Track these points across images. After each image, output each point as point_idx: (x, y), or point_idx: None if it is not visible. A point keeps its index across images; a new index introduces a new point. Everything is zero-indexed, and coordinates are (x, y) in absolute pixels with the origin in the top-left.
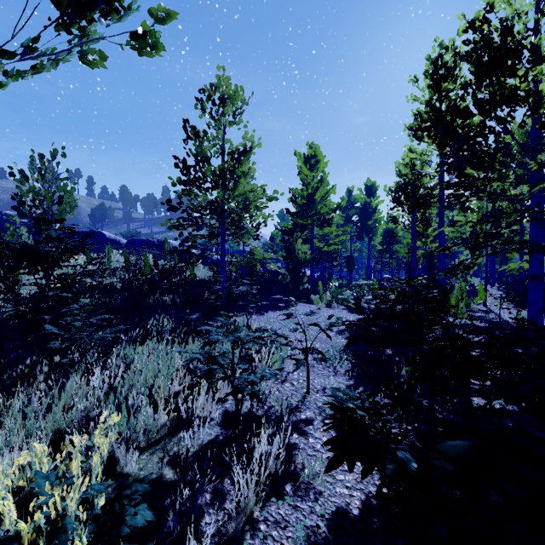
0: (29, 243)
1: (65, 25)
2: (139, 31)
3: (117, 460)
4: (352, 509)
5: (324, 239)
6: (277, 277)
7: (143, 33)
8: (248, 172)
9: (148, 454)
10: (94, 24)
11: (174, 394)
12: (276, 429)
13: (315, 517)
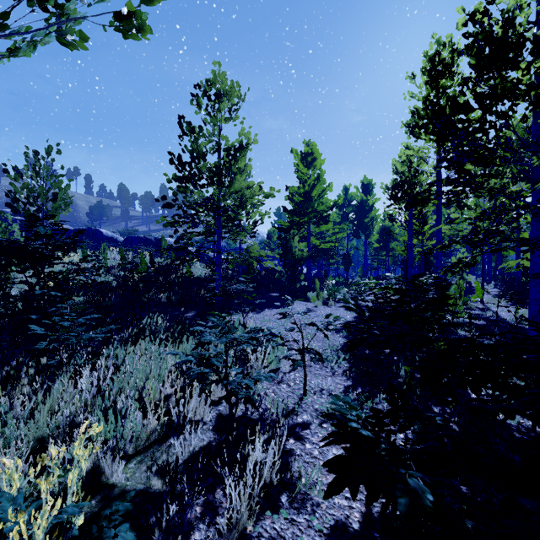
0: (21, 240)
1: (39, 0)
2: (123, 11)
3: (102, 469)
4: (351, 523)
5: (321, 237)
6: (274, 274)
7: (128, 14)
8: (244, 169)
9: (136, 462)
10: (74, 1)
11: (165, 397)
12: (271, 434)
13: (312, 532)
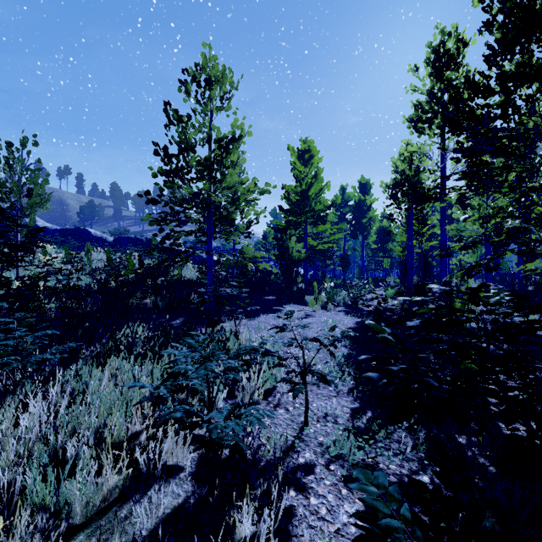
0: None
1: None
2: None
3: None
4: None
5: (318, 238)
6: (269, 276)
7: None
8: (237, 162)
9: (84, 537)
10: None
11: (134, 435)
12: (266, 483)
13: None
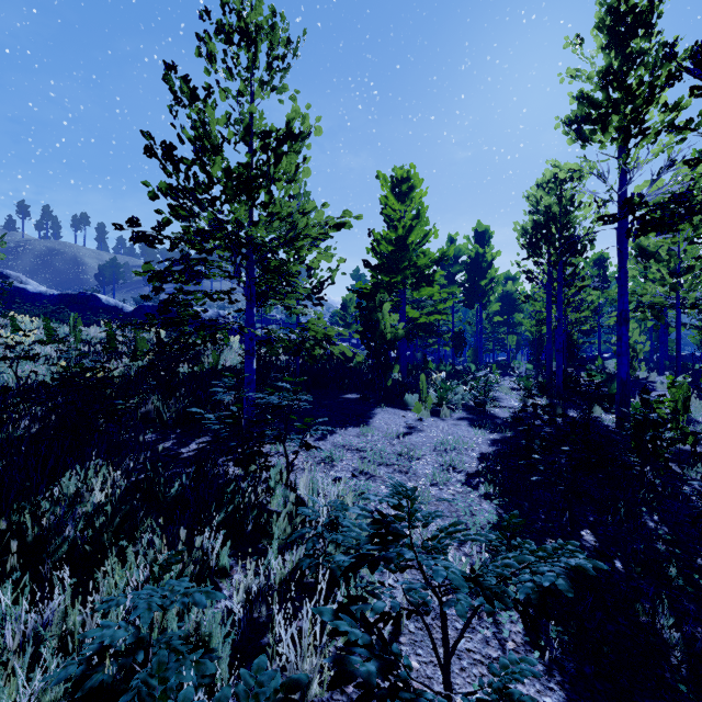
0: None
1: None
2: None
3: None
4: None
5: (418, 307)
6: (350, 360)
7: None
8: (295, 175)
9: None
10: None
11: None
12: None
13: None
